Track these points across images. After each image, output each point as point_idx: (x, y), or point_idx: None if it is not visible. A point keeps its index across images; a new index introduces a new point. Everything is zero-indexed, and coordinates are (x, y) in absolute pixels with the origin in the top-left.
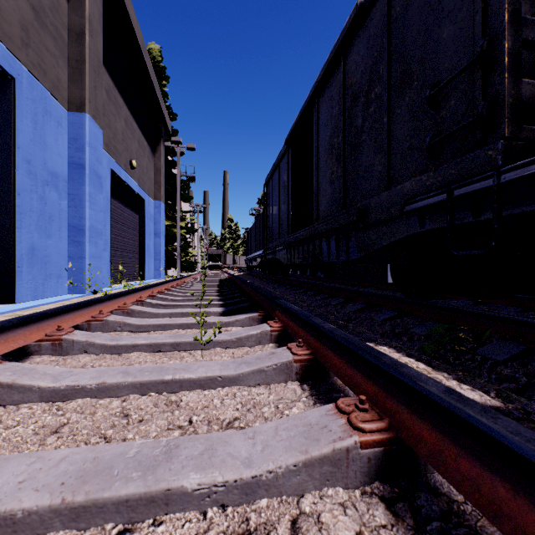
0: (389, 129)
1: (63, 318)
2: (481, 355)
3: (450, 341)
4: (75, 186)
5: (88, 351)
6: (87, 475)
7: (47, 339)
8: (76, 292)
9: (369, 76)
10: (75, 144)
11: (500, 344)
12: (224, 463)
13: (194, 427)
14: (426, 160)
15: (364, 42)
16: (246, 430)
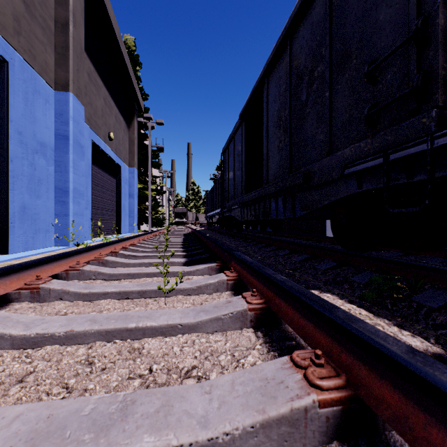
0: (331, 103)
1: (42, 269)
2: (417, 302)
3: (388, 290)
4: (61, 154)
5: (63, 298)
6: (38, 437)
7: (26, 288)
8: (61, 244)
9: (313, 57)
10: (61, 118)
11: (433, 292)
12: (179, 423)
13: (154, 376)
14: (364, 128)
15: (308, 28)
16: (203, 384)
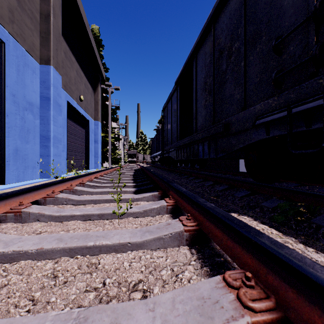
0: (245, 70)
1: (25, 196)
2: (316, 224)
3: (293, 214)
4: (44, 111)
5: (39, 220)
6: None
7: (11, 212)
8: (45, 177)
9: (231, 36)
10: (44, 84)
11: None
12: None
13: (106, 289)
14: (272, 89)
15: (227, 14)
16: (147, 301)
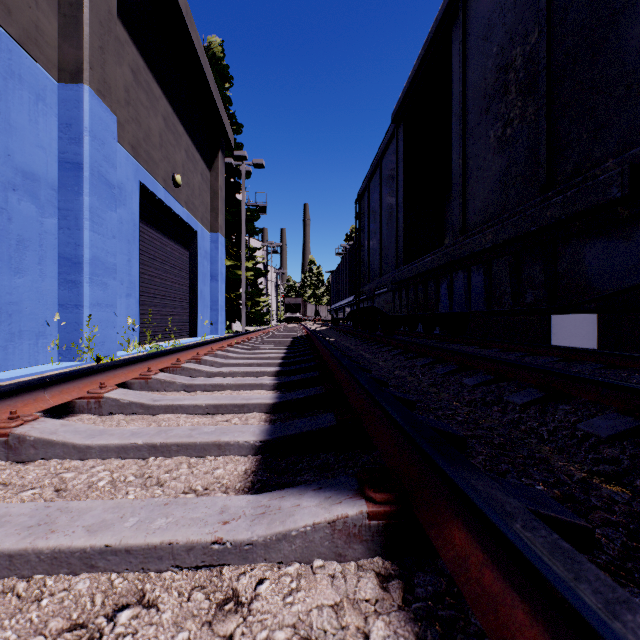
0: None
1: None
2: None
3: None
4: (69, 197)
5: None
6: None
7: None
8: (70, 358)
9: None
10: (69, 132)
11: None
12: None
13: None
14: None
15: None
16: None
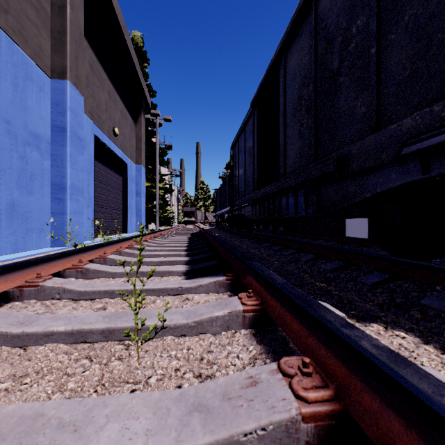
0: (378, 61)
1: None
2: None
3: None
4: (57, 148)
5: None
6: None
7: None
8: (58, 245)
9: (349, 10)
10: (57, 108)
11: None
12: None
13: None
14: (440, 84)
15: None
16: None
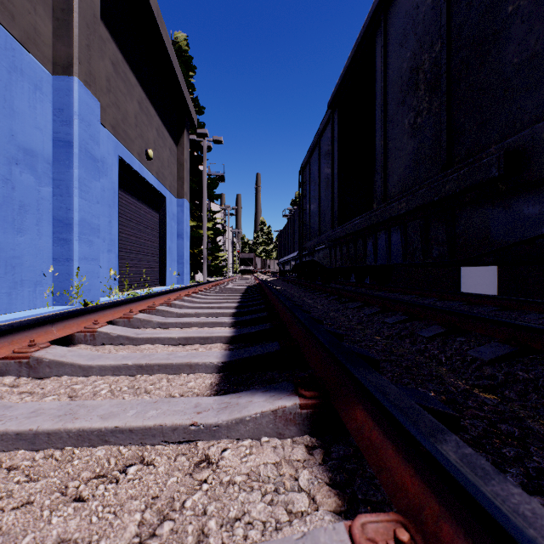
0: None
1: None
2: None
3: None
4: (61, 169)
5: None
6: None
7: None
8: (62, 303)
9: None
10: (61, 115)
11: None
12: None
13: None
14: None
15: None
16: None
